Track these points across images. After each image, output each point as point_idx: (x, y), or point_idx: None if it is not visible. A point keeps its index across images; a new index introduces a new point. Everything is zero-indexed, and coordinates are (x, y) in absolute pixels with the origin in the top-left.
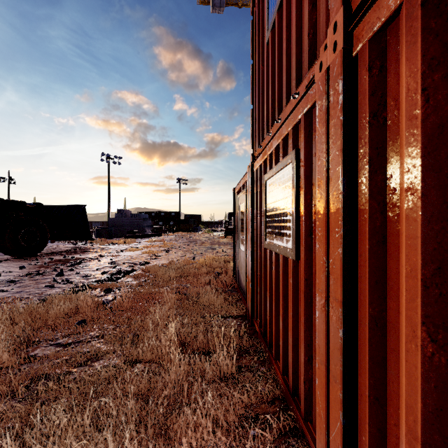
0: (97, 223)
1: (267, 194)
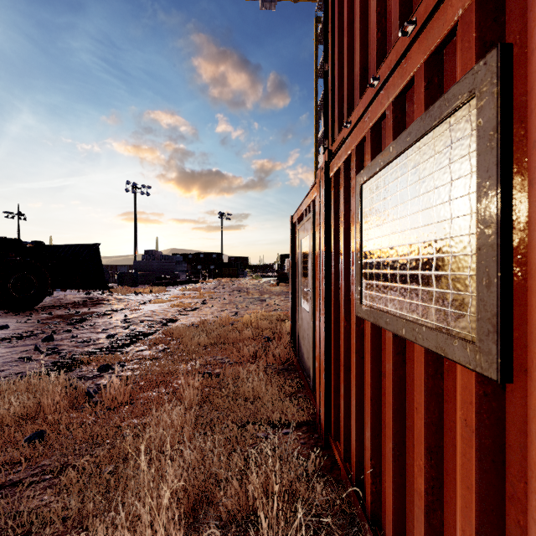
0: (124, 267)
1: (364, 210)
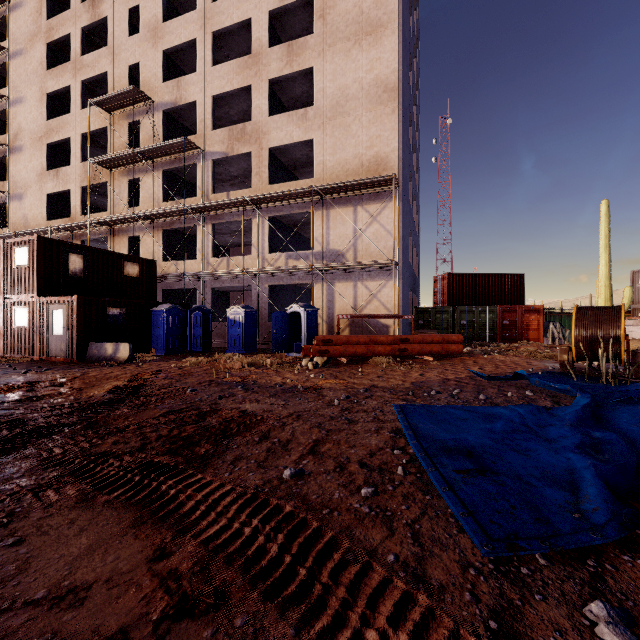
0: None
1: None
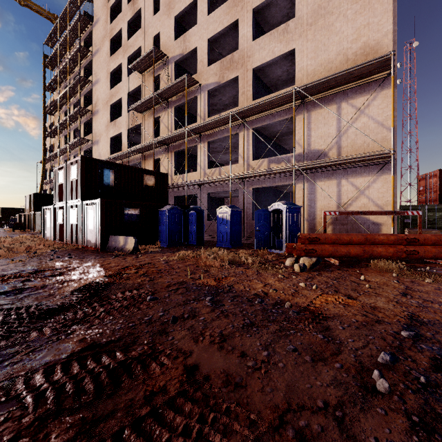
0: None
1: (58, 213)
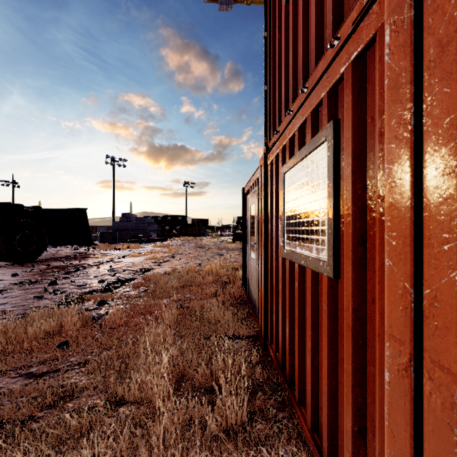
0: (103, 228)
1: (286, 189)
